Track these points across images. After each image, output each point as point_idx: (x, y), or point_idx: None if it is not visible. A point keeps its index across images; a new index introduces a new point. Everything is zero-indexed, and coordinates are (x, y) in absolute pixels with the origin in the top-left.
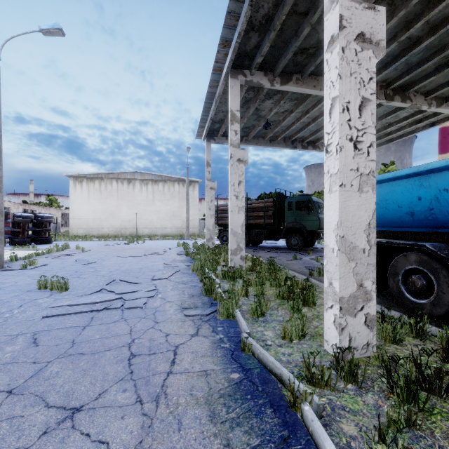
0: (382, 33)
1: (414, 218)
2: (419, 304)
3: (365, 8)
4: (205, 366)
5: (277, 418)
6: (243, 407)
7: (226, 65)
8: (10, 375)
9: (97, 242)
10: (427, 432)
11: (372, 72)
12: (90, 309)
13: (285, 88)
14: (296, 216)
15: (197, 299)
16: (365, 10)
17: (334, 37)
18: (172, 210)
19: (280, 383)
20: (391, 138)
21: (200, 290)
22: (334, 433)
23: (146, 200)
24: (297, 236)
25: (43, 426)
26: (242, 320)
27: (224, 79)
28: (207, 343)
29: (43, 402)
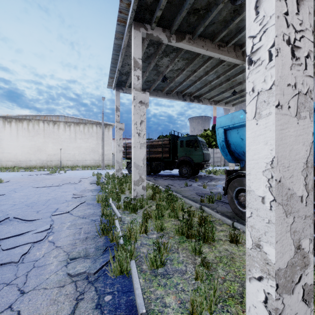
0: None
1: None
2: (314, 238)
3: None
4: None
5: None
6: None
7: (129, 16)
8: None
9: (23, 173)
10: None
11: None
12: None
13: (179, 44)
14: (186, 151)
15: (90, 243)
16: None
17: None
18: (91, 147)
19: None
20: None
21: (96, 230)
22: None
23: (69, 139)
24: (187, 167)
25: None
26: (137, 283)
27: (128, 30)
28: None
29: None
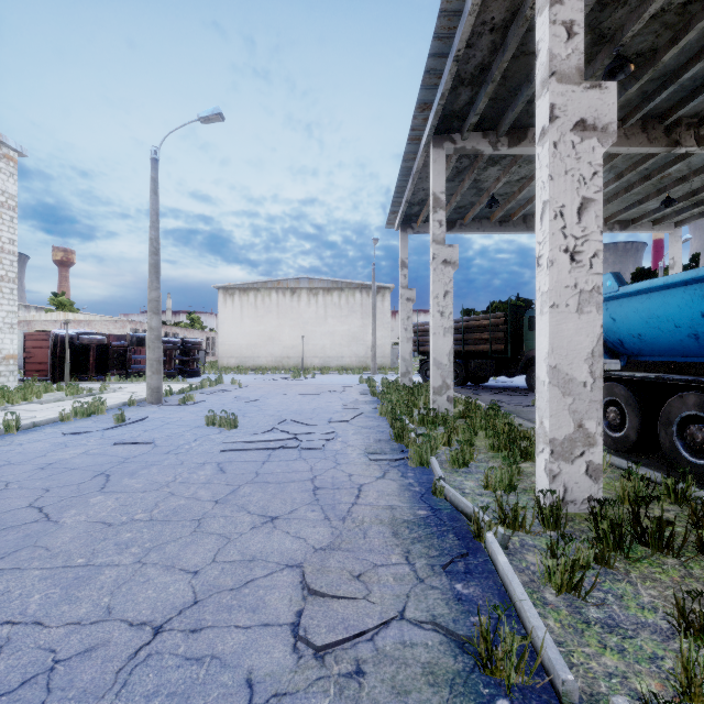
0: (612, 114)
1: (700, 343)
2: (700, 466)
3: (587, 89)
4: (391, 502)
5: (458, 541)
6: (426, 530)
7: (426, 133)
8: (212, 491)
9: (254, 376)
10: (622, 572)
11: (597, 165)
12: (266, 447)
13: (515, 150)
14: None
15: (385, 445)
16: (587, 91)
17: (545, 129)
18: (352, 332)
19: (470, 522)
20: None
21: (389, 435)
22: (515, 559)
23: (315, 318)
24: None
25: (251, 524)
26: (437, 466)
27: (424, 150)
28: (394, 485)
29: (245, 510)
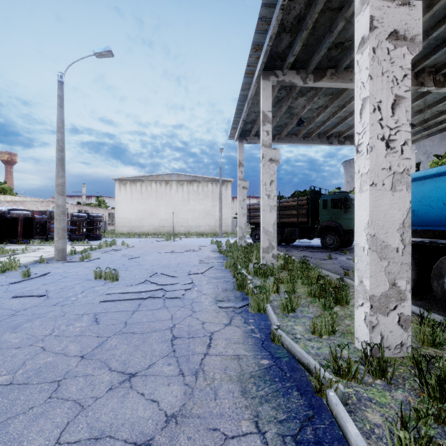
0: (418, 27)
1: None
2: None
3: (399, 5)
4: (237, 351)
5: (303, 400)
6: (272, 387)
7: (258, 68)
8: (81, 344)
9: (139, 239)
10: None
11: (407, 69)
12: (137, 297)
13: (318, 84)
14: (331, 214)
15: (230, 293)
16: (399, 7)
17: (364, 38)
18: (206, 209)
19: (307, 372)
20: (444, 127)
21: (233, 285)
22: (358, 419)
23: (181, 200)
24: (333, 235)
25: (109, 384)
26: (272, 314)
27: (256, 81)
28: (239, 332)
29: (107, 366)
